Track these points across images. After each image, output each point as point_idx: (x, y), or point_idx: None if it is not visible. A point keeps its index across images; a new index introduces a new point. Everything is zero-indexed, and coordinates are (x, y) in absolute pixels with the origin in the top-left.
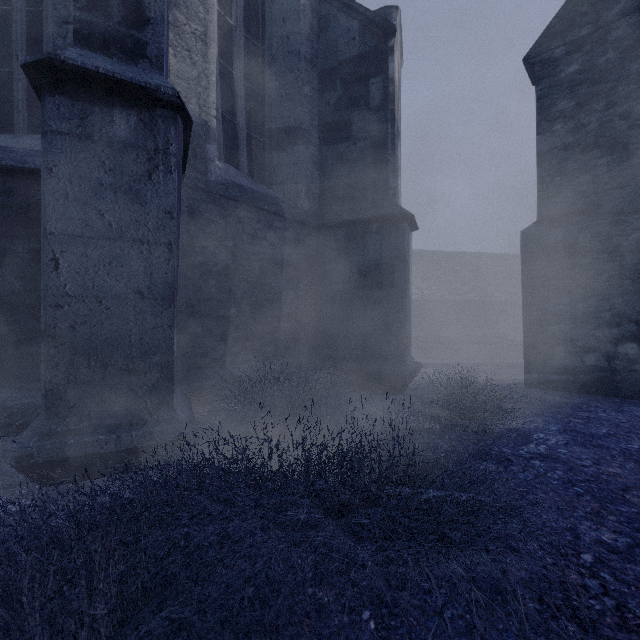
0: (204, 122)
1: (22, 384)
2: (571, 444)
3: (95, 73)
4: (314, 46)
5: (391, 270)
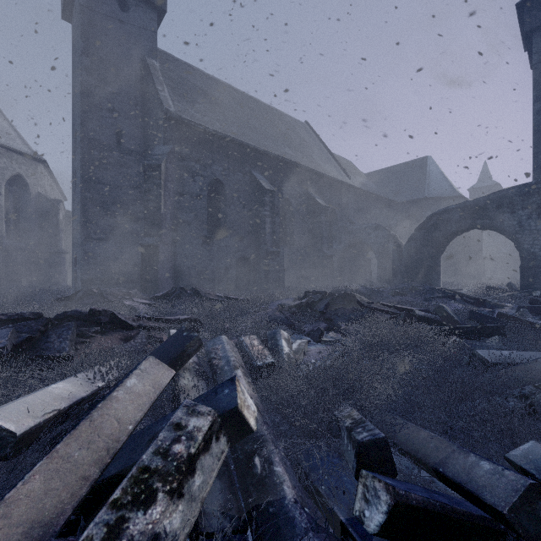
0: (2, 235)
1: None
2: None
3: None
4: (37, 206)
5: (58, 264)
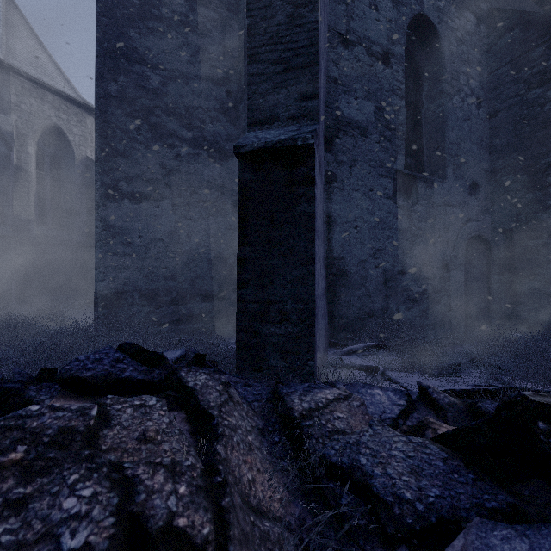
0: (28, 218)
1: None
2: None
3: None
4: (84, 177)
5: None
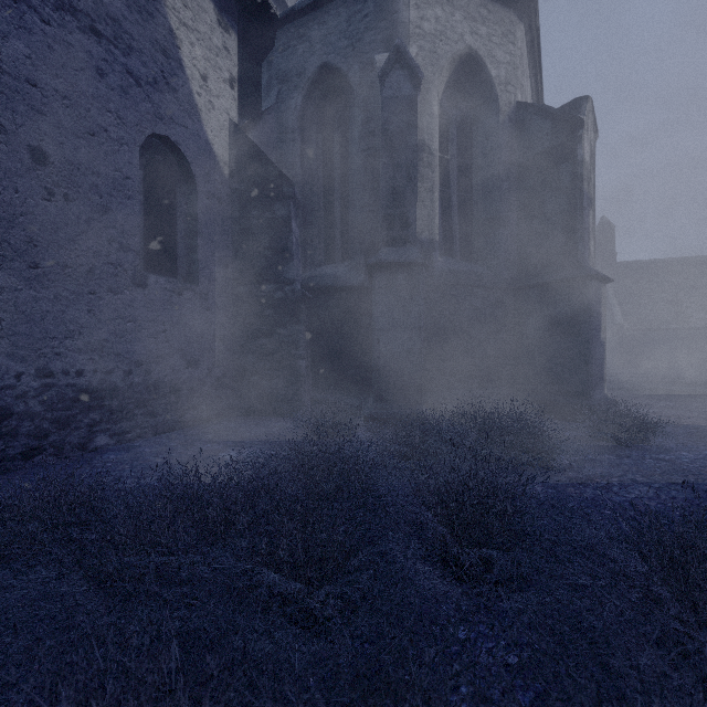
0: (431, 240)
1: (344, 393)
2: (702, 459)
3: (392, 262)
4: (512, 148)
5: (578, 321)
